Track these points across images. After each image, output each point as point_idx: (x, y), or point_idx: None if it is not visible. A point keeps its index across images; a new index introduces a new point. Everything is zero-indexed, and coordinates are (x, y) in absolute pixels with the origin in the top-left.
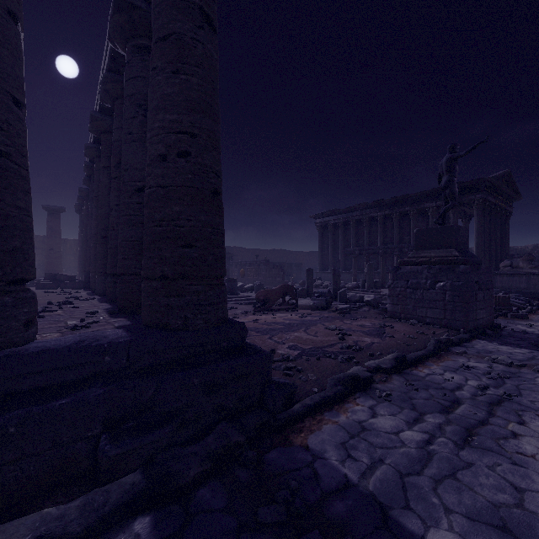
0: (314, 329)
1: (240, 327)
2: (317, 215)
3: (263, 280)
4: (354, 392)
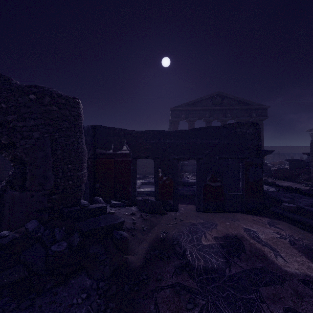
0: None
1: (266, 163)
2: (310, 130)
3: (275, 161)
4: None
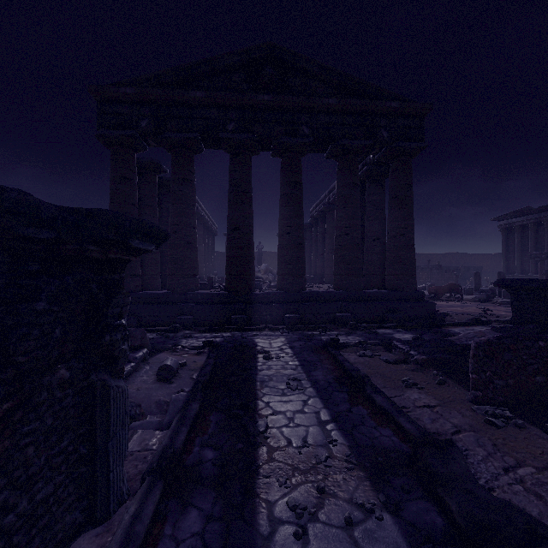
0: (468, 308)
1: (422, 292)
2: (500, 217)
3: (435, 282)
4: (477, 325)
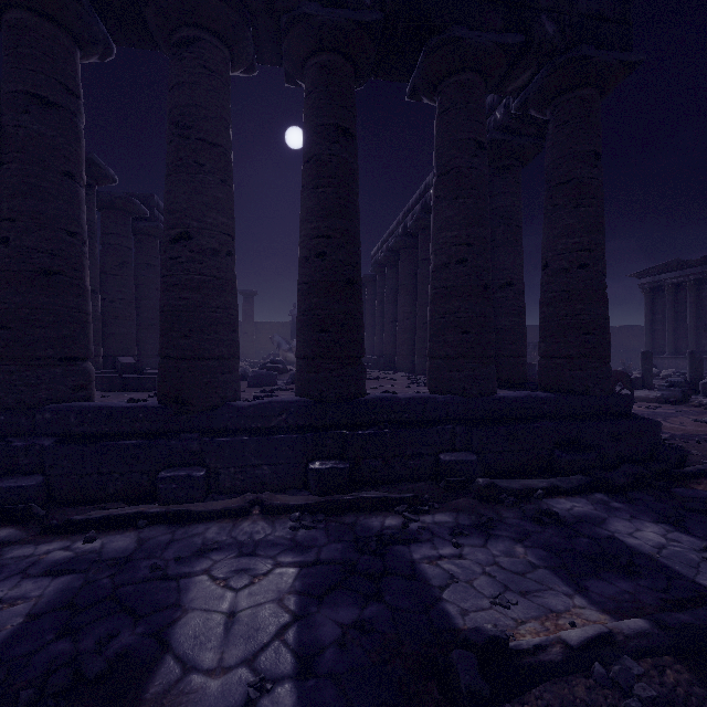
0: (676, 420)
1: (628, 397)
2: (643, 272)
3: None
4: None
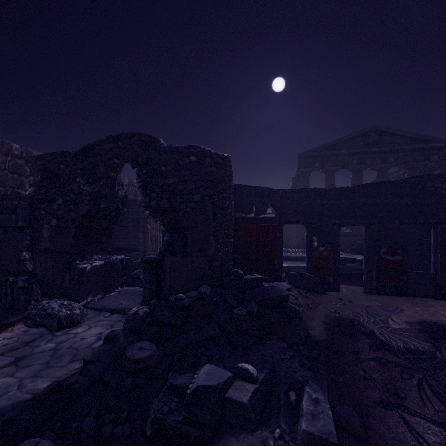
0: None
1: None
2: None
3: None
4: None
